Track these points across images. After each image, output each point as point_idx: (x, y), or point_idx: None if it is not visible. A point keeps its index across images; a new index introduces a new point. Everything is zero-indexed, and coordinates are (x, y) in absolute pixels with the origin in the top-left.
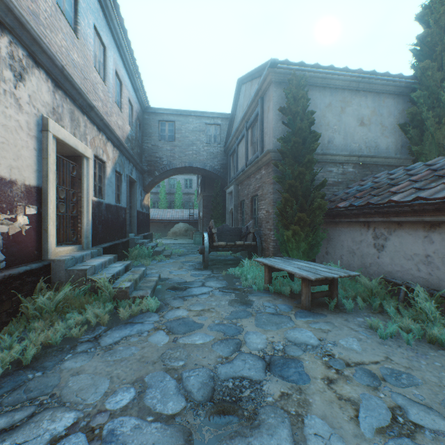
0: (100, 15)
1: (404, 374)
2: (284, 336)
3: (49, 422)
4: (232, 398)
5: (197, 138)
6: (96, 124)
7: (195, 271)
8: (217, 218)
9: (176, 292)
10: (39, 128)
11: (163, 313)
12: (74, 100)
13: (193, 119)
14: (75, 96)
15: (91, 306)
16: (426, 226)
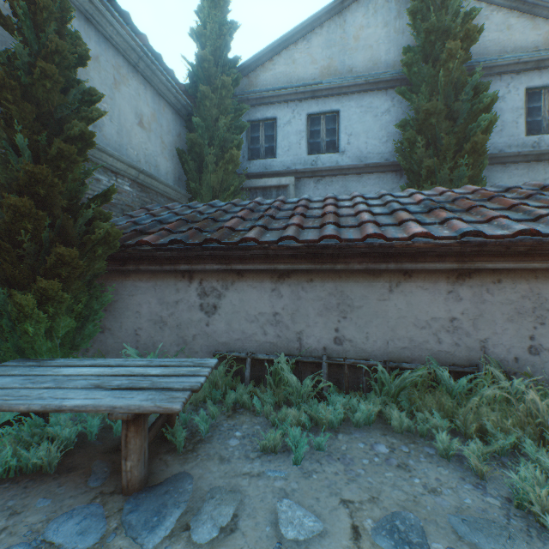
0: None
1: (396, 520)
2: None
3: None
4: None
5: None
6: None
7: None
8: None
9: None
10: None
11: None
12: None
13: None
14: None
15: None
16: (275, 276)
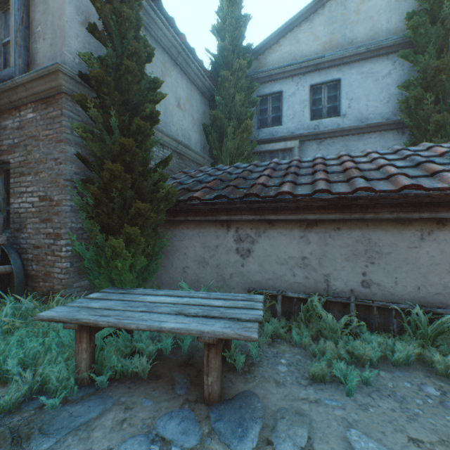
0: None
1: None
2: None
3: None
4: None
5: None
6: None
7: None
8: None
9: None
10: None
11: None
12: None
13: None
14: None
15: None
16: (303, 225)
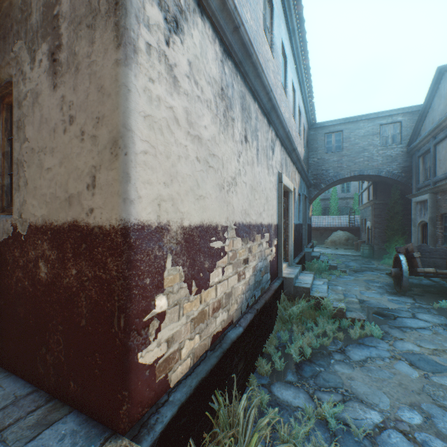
0: (293, 67)
1: None
2: None
3: (362, 411)
4: None
5: (368, 142)
6: (292, 160)
7: (390, 296)
8: (395, 230)
9: (385, 319)
10: (277, 181)
11: (388, 342)
12: (286, 149)
13: (364, 124)
14: (288, 146)
15: (320, 320)
16: None
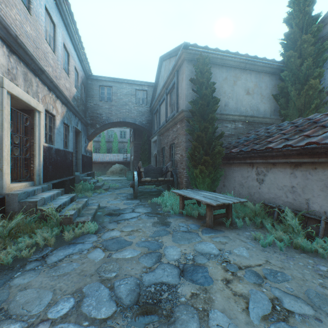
0: None
1: (279, 273)
2: (194, 249)
3: None
4: (154, 300)
5: (129, 99)
6: (47, 85)
7: (127, 200)
8: (145, 160)
9: (111, 217)
10: None
11: (100, 234)
12: (27, 64)
13: (126, 86)
14: (28, 61)
15: (40, 231)
16: (292, 165)
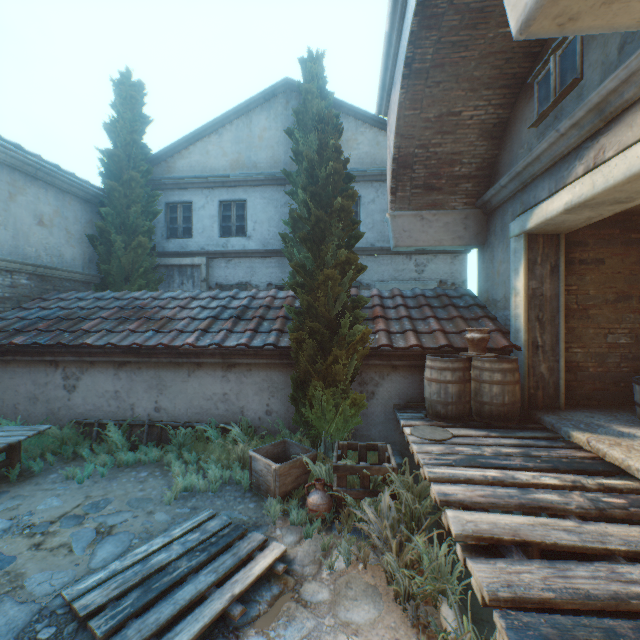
0: None
1: (103, 500)
2: None
3: None
4: None
5: None
6: None
7: None
8: None
9: None
10: None
11: None
12: None
13: None
14: None
15: None
16: (117, 365)
